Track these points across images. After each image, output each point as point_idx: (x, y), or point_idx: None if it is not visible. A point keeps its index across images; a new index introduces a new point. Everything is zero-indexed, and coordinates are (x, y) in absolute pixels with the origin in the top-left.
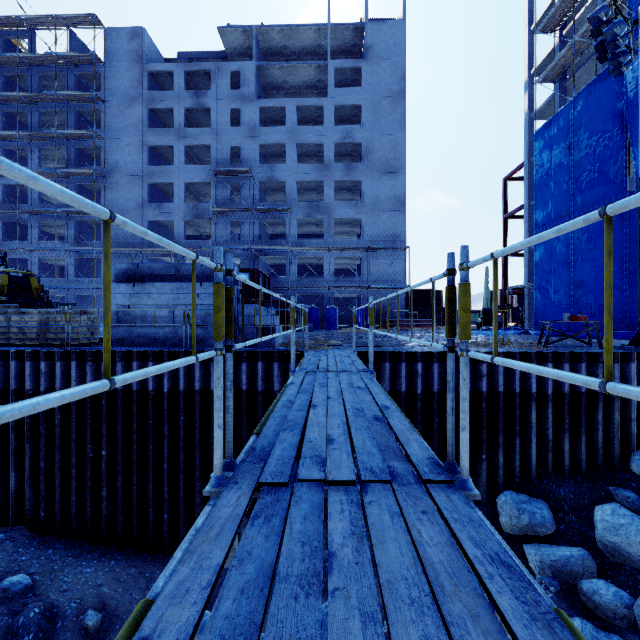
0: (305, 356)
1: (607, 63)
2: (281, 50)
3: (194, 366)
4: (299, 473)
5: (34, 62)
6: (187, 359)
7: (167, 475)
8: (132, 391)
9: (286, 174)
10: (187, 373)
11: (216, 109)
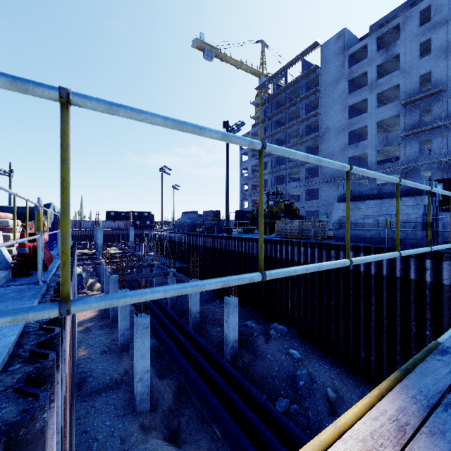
0: None
1: None
2: None
3: (395, 259)
4: None
5: (286, 88)
6: (449, 245)
7: (373, 331)
8: (349, 270)
9: None
10: (389, 263)
11: (404, 52)
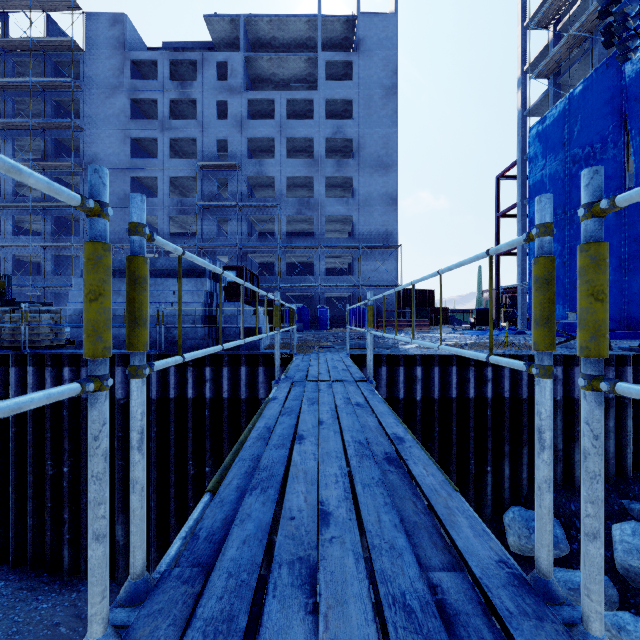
0: (293, 360)
1: (603, 58)
2: (270, 42)
3: (169, 371)
4: (264, 621)
5: (7, 47)
6: None
7: None
8: None
9: (275, 169)
10: (161, 379)
11: (202, 100)
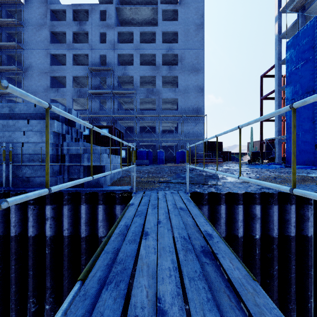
0: (128, 205)
1: None
2: (131, 0)
3: (10, 209)
4: None
5: None
6: None
7: None
8: None
9: (133, 72)
10: (3, 217)
11: (91, 32)
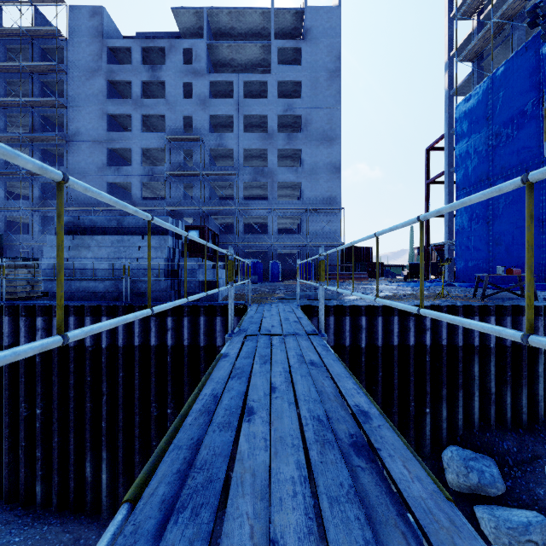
0: (248, 311)
1: (522, 43)
2: (229, 31)
3: (134, 321)
4: None
5: (0, 35)
6: None
7: (105, 434)
8: (69, 347)
9: (234, 142)
10: (126, 328)
11: (170, 82)
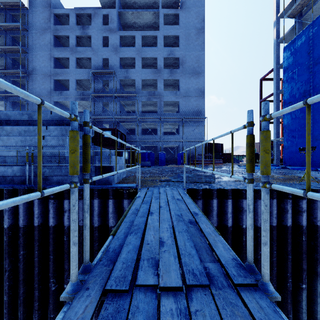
0: (136, 197)
1: None
2: (133, 5)
3: (33, 203)
4: None
5: None
6: None
7: (7, 307)
8: None
9: (135, 75)
10: (27, 209)
11: (94, 36)
